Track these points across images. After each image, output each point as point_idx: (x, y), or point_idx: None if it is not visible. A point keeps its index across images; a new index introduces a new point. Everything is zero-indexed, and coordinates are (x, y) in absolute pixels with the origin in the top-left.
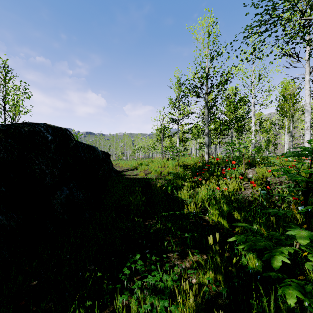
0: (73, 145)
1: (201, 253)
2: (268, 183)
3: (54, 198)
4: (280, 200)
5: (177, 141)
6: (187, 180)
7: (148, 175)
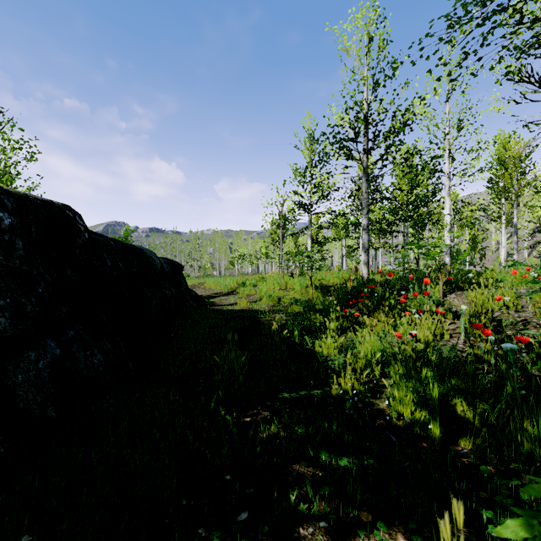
0: (83, 241)
1: (389, 525)
2: (498, 323)
3: (18, 368)
4: (539, 364)
5: (309, 243)
6: (331, 315)
7: (255, 304)
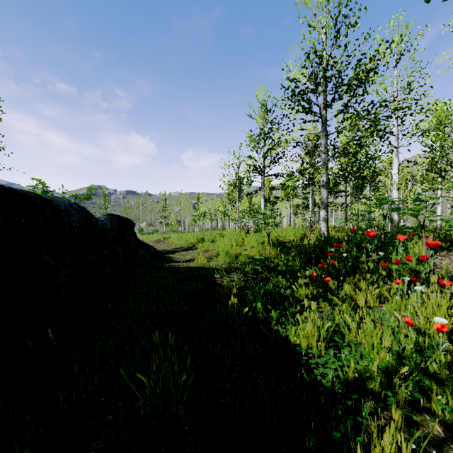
0: None
1: None
2: None
3: None
4: None
5: (262, 202)
6: (299, 281)
7: (213, 261)
